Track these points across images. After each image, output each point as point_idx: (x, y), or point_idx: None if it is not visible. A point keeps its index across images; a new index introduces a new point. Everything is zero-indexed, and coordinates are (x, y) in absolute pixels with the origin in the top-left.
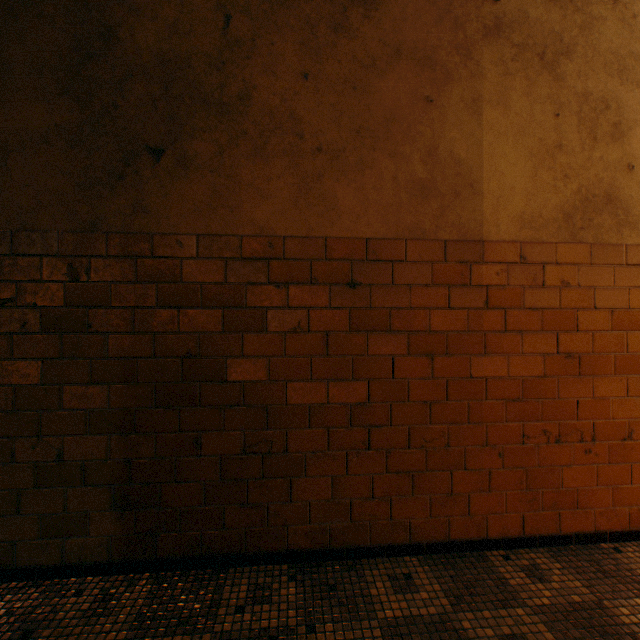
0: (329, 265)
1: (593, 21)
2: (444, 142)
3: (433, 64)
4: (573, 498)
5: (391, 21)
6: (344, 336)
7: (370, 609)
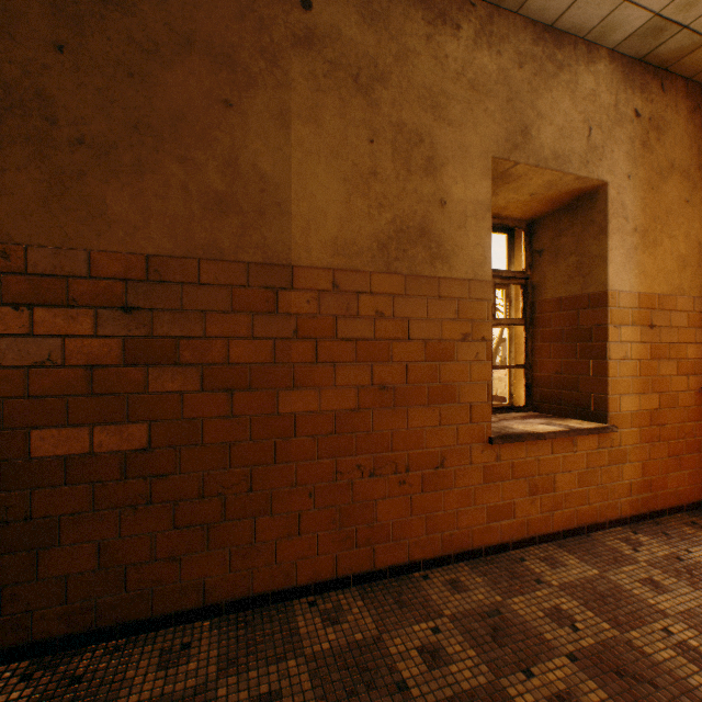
0: (95, 284)
1: (408, 53)
2: (247, 153)
3: (234, 64)
4: (388, 531)
5: (180, 5)
6: (117, 370)
7: (112, 698)
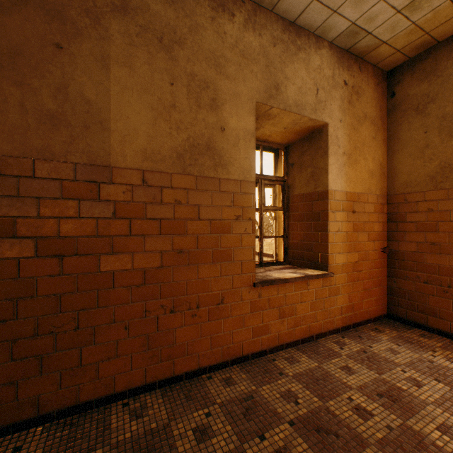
0: None
1: (198, 27)
2: (75, 84)
3: (64, 18)
4: (184, 349)
5: None
6: None
7: None
